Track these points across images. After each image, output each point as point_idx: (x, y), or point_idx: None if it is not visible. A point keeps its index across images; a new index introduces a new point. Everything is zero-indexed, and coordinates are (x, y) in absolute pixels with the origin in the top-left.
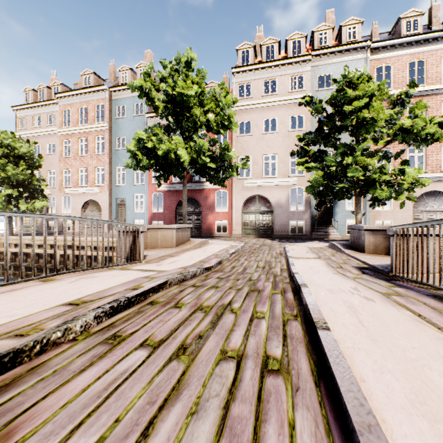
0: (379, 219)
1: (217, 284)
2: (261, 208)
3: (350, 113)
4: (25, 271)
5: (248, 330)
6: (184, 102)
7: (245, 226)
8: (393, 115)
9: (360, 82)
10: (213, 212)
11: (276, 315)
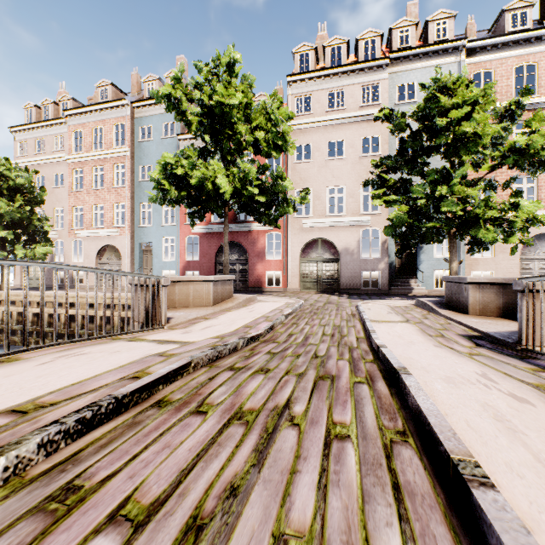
0: (477, 269)
1: (268, 365)
2: (324, 254)
3: (445, 128)
4: (21, 336)
5: (324, 471)
6: (225, 115)
7: (304, 278)
8: (500, 132)
9: (457, 87)
10: (263, 261)
11: (369, 433)
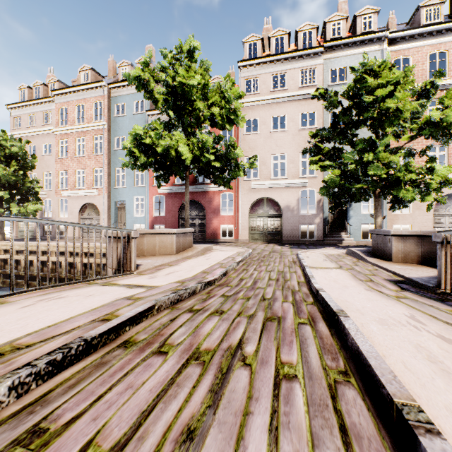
0: (397, 223)
1: (222, 307)
2: (269, 211)
3: (372, 104)
4: (15, 279)
5: (274, 413)
6: (186, 94)
7: (252, 231)
8: (417, 108)
9: (382, 70)
10: (218, 216)
11: (314, 373)
